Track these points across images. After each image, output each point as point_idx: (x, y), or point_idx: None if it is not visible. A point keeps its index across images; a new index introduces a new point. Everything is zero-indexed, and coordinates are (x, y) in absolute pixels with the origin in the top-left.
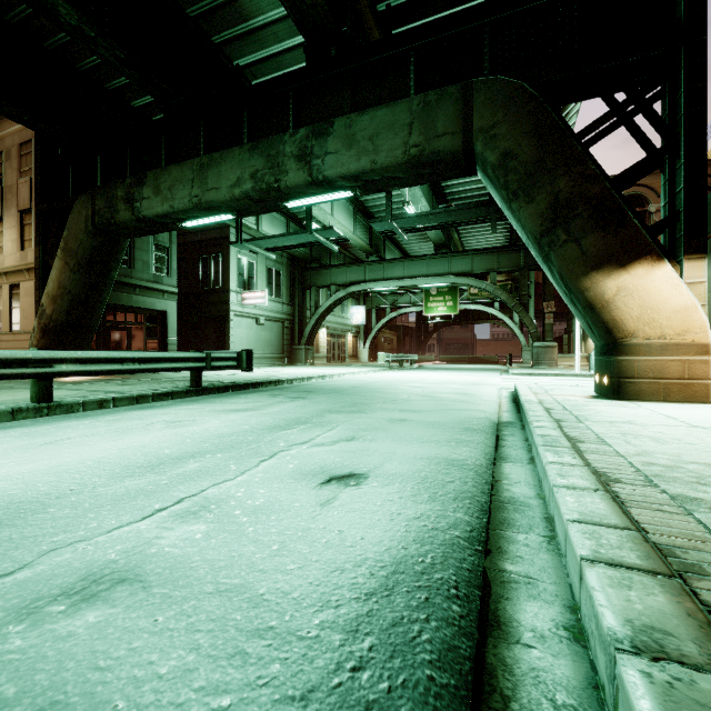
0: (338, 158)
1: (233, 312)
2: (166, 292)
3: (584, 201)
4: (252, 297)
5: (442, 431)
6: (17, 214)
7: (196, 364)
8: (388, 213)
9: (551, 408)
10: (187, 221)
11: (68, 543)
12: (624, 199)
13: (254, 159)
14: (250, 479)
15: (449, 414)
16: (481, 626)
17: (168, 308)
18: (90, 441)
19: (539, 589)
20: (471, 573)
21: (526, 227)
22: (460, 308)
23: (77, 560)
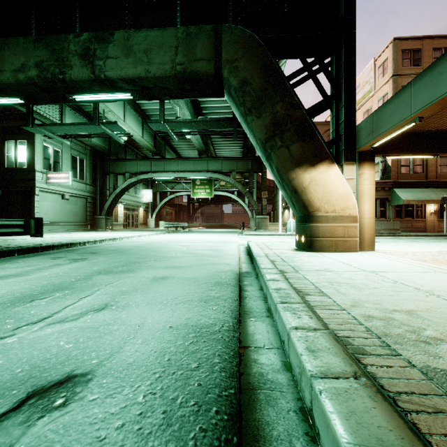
0: (118, 62)
1: (39, 188)
2: None
3: (292, 121)
4: (57, 177)
5: (196, 288)
6: None
7: None
8: (161, 116)
9: (275, 260)
10: None
11: None
12: (313, 123)
13: (39, 50)
14: None
15: (204, 269)
16: None
17: None
18: None
19: None
20: None
21: (256, 135)
22: (214, 193)
23: None
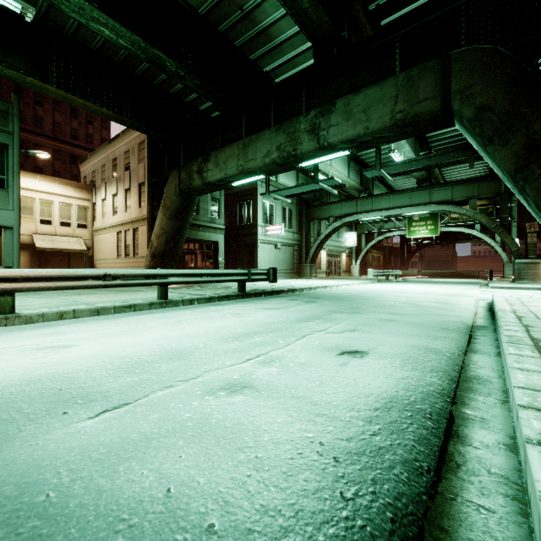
0: (339, 128)
1: (260, 240)
2: (217, 229)
3: None
4: (272, 229)
5: (423, 329)
6: (137, 186)
7: (242, 278)
8: (377, 164)
9: (523, 316)
10: (234, 182)
11: (212, 369)
12: None
13: (279, 136)
14: (293, 348)
15: (429, 318)
16: (446, 435)
17: (218, 239)
18: (196, 322)
19: (489, 425)
20: (441, 410)
21: (500, 165)
22: (441, 230)
23: (220, 376)
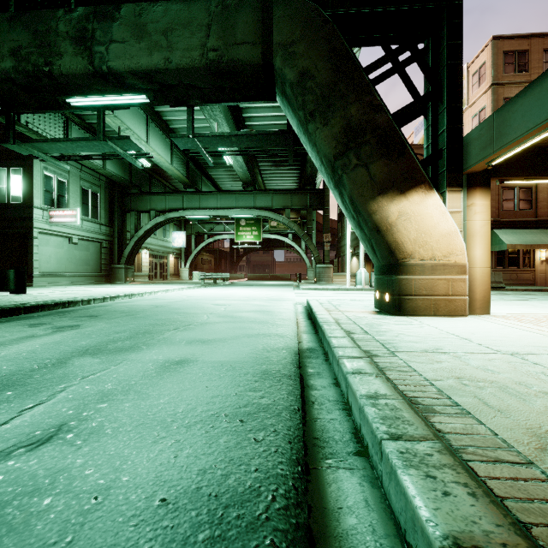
0: (126, 48)
1: (38, 229)
2: None
3: (372, 129)
4: (61, 215)
5: (230, 385)
6: None
7: None
8: (189, 128)
9: (351, 331)
10: None
11: None
12: (402, 134)
13: (17, 32)
14: None
15: (245, 345)
16: None
17: None
18: None
19: None
20: None
21: (321, 150)
22: (263, 237)
23: None
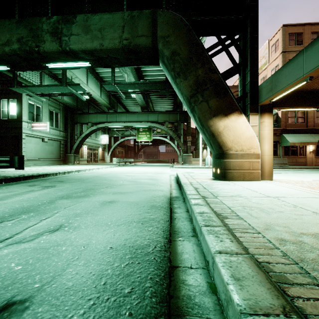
0: (79, 38)
1: (25, 134)
2: None
3: (210, 82)
4: (38, 125)
5: (136, 210)
6: None
7: None
8: (112, 79)
9: (197, 187)
10: None
11: None
12: (226, 84)
13: (20, 29)
14: None
15: (143, 194)
16: None
17: None
18: None
19: None
20: None
21: (183, 92)
22: (153, 138)
23: None
